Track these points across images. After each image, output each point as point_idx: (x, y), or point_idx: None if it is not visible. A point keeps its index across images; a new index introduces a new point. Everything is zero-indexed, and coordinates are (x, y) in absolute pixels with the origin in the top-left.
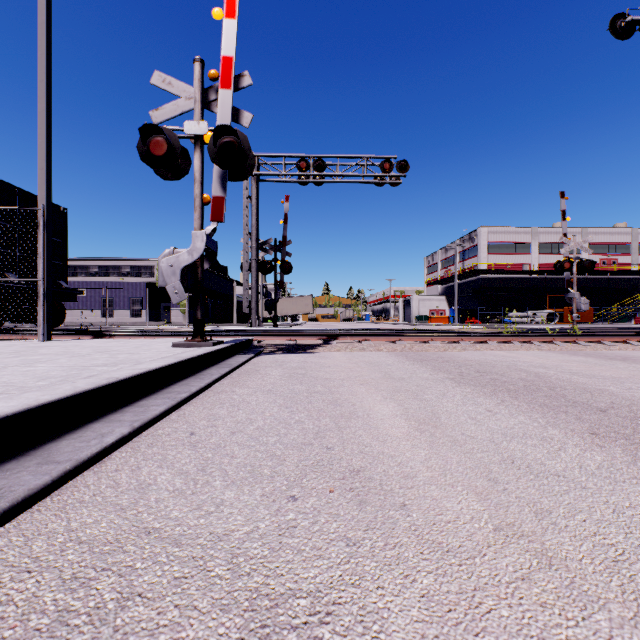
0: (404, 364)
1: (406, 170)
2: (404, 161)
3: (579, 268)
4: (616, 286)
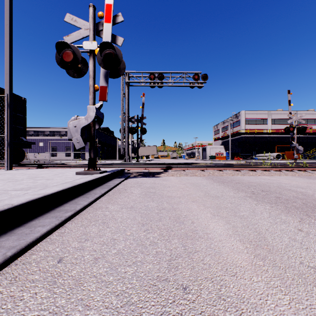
0: (214, 185)
1: (206, 79)
2: (205, 74)
3: (297, 130)
4: (311, 140)
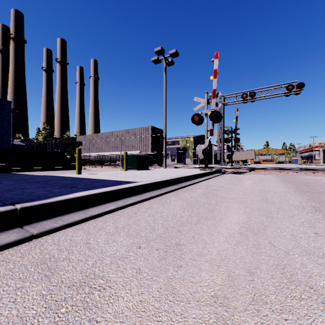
0: (272, 178)
1: (302, 87)
2: (301, 83)
3: None
4: None
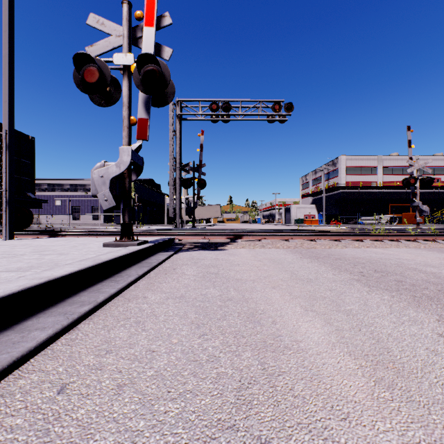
0: (303, 262)
1: (291, 110)
2: (290, 103)
3: (421, 183)
4: (439, 197)
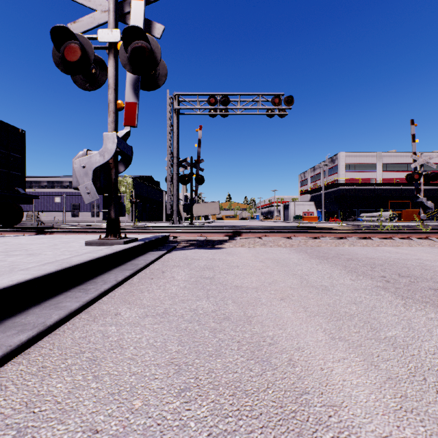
0: (312, 263)
1: (291, 103)
2: (290, 96)
3: (425, 179)
4: None
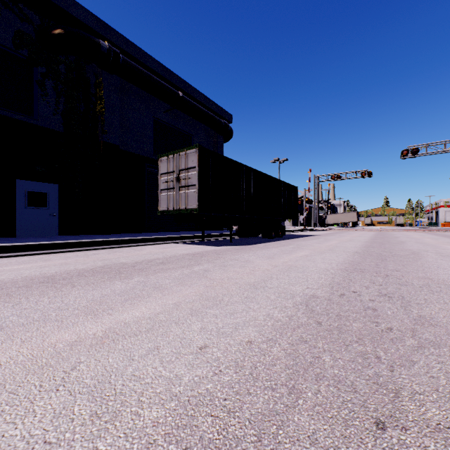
0: (335, 231)
1: (371, 174)
2: (370, 172)
3: None
4: None
